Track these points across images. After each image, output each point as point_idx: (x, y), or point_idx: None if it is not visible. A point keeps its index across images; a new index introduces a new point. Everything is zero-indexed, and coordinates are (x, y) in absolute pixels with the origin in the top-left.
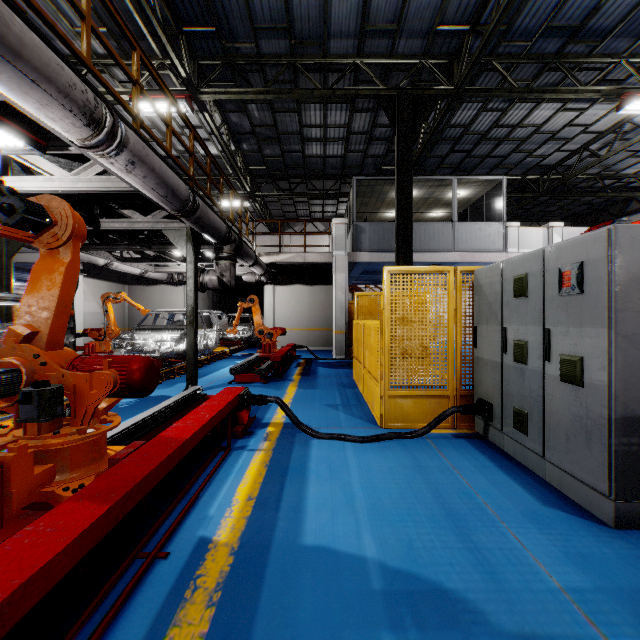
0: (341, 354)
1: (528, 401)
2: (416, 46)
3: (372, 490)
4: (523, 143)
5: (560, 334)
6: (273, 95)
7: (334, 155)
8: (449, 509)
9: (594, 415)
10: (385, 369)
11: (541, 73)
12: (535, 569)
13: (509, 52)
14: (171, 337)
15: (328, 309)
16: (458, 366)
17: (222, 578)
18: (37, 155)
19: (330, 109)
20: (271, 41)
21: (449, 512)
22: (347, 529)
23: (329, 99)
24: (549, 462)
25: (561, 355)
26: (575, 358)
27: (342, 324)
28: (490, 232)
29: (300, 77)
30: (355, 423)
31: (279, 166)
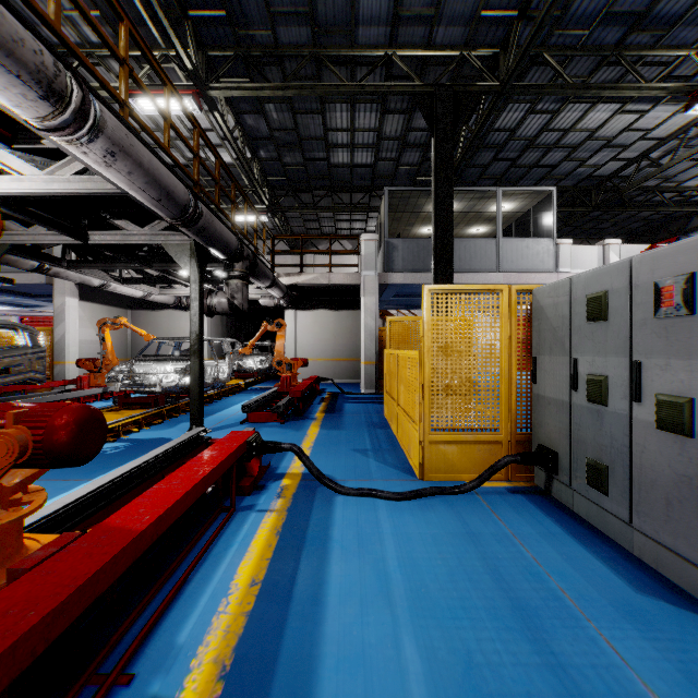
0: (371, 388)
1: (608, 452)
2: (457, 35)
3: (413, 569)
4: (575, 150)
5: (656, 368)
6: (293, 91)
7: (363, 164)
8: (515, 599)
9: None
10: (425, 409)
11: (599, 67)
12: None
13: (563, 43)
14: (175, 369)
15: (356, 337)
16: (513, 405)
17: None
18: (3, 149)
19: (358, 110)
20: (290, 28)
21: (516, 604)
22: (381, 632)
23: (357, 98)
24: (638, 531)
25: (658, 395)
26: (680, 400)
27: (372, 354)
28: (539, 250)
29: (324, 72)
30: (388, 473)
31: (301, 176)
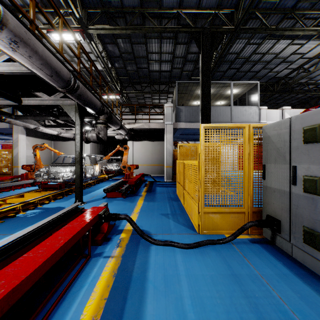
0: (169, 179)
1: None
2: (213, 2)
3: (201, 308)
4: (268, 64)
5: None
6: (130, 30)
7: (165, 70)
8: None
9: None
10: (201, 194)
11: (283, 19)
12: None
13: (265, 7)
14: (70, 170)
15: (162, 154)
16: (251, 191)
17: None
18: None
19: (163, 42)
20: None
21: None
22: None
23: (163, 36)
24: None
25: None
26: None
27: (170, 162)
28: (251, 112)
29: (146, 22)
30: (180, 229)
31: (135, 76)
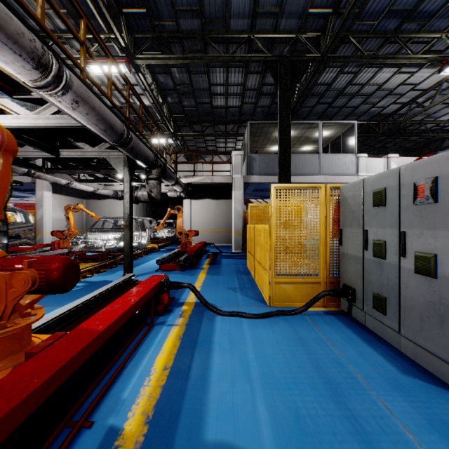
0: (238, 249)
1: (386, 288)
2: (293, 24)
3: (264, 360)
4: (369, 97)
5: (414, 235)
6: (189, 60)
7: (233, 106)
8: (327, 378)
9: (446, 302)
10: (272, 262)
11: (384, 45)
12: (405, 437)
13: (361, 29)
14: (114, 237)
15: (229, 216)
16: (328, 259)
17: (136, 447)
18: (7, 99)
19: (230, 72)
20: (187, 20)
21: (327, 381)
22: (244, 397)
23: (230, 64)
24: (404, 337)
25: (415, 252)
26: (428, 255)
27: (239, 227)
28: (346, 161)
29: (209, 48)
30: (249, 302)
31: (194, 114)
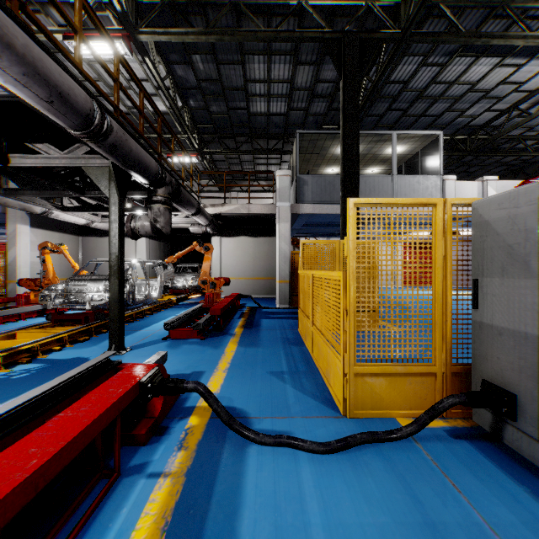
0: (284, 303)
1: None
2: None
3: None
4: (457, 102)
5: None
6: (215, 37)
7: (277, 113)
8: None
9: None
10: (350, 337)
11: (488, 18)
12: None
13: None
14: (105, 288)
15: (272, 259)
16: (448, 333)
17: None
18: None
19: (274, 62)
20: None
21: None
22: None
23: (273, 50)
24: None
25: None
26: None
27: (285, 274)
28: (428, 185)
29: (243, 23)
30: (308, 407)
31: (225, 124)
